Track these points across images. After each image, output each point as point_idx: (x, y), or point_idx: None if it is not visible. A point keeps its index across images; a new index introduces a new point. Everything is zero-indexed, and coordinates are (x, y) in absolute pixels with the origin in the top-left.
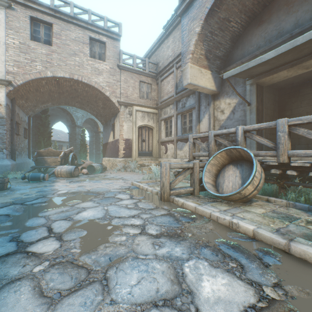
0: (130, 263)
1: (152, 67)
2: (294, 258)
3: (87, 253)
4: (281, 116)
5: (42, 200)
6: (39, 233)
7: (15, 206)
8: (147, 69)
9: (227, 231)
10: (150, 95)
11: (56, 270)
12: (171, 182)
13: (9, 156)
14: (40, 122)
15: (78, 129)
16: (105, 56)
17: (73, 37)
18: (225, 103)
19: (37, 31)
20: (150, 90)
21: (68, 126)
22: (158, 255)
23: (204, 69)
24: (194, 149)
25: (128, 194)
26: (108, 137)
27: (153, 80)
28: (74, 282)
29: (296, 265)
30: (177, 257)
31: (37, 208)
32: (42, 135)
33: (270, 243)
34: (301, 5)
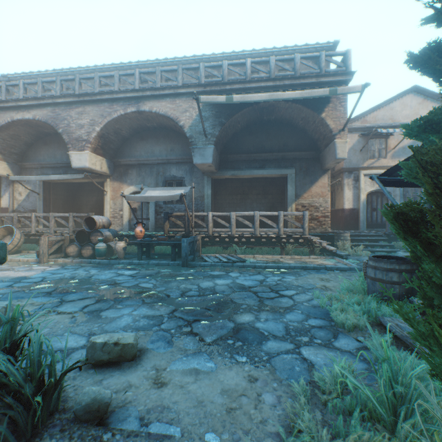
0: None
1: None
2: None
3: None
4: (75, 200)
5: None
6: None
7: None
8: None
9: None
10: None
11: None
12: None
13: None
14: None
15: None
16: None
17: None
18: (24, 188)
19: None
20: None
21: None
22: None
23: None
24: None
25: None
26: None
27: None
28: None
29: None
30: None
31: None
32: None
33: None
34: (64, 148)
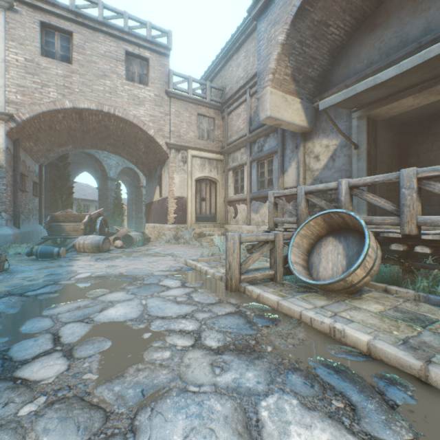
0: (174, 400)
1: (216, 93)
2: (435, 393)
3: (108, 381)
4: (402, 164)
5: (52, 289)
6: (39, 344)
7: (10, 298)
8: (209, 97)
9: (327, 343)
10: (213, 134)
11: (55, 412)
12: (241, 263)
13: (11, 222)
14: (56, 172)
15: (111, 183)
16: (147, 78)
17: (102, 51)
18: (322, 145)
19: (50, 43)
20: (213, 127)
21: (97, 178)
22: (219, 386)
23: (290, 96)
24: (275, 212)
25: (179, 280)
26: (153, 194)
27: (217, 112)
28: (82, 435)
29: (439, 406)
30: (249, 389)
31: (42, 302)
32: (60, 192)
33: (395, 365)
34: (434, 0)
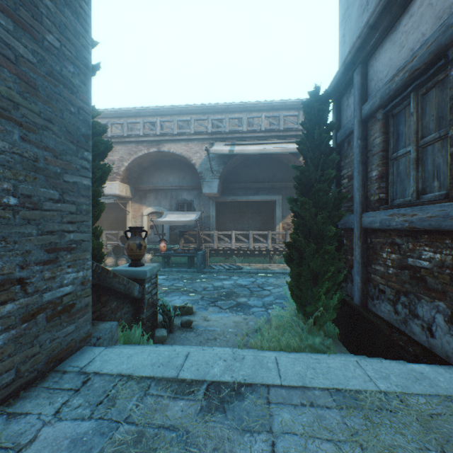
0: None
1: None
2: None
3: None
4: None
5: None
6: None
7: None
8: None
9: None
10: None
11: None
12: None
13: None
14: None
15: None
16: None
17: None
18: None
19: None
20: None
21: None
22: None
23: None
24: None
25: None
26: None
27: None
28: None
29: None
30: None
31: None
32: None
33: None
34: None
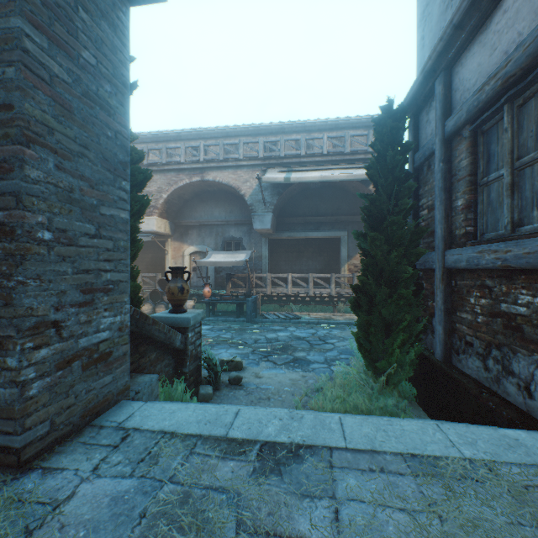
0: None
1: None
2: None
3: None
4: None
5: None
6: None
7: None
8: None
9: None
10: None
11: None
12: None
13: None
14: None
15: None
16: None
17: None
18: None
19: None
20: None
21: None
22: None
23: None
24: None
25: None
26: None
27: None
28: None
29: None
30: None
31: None
32: None
33: None
34: None
